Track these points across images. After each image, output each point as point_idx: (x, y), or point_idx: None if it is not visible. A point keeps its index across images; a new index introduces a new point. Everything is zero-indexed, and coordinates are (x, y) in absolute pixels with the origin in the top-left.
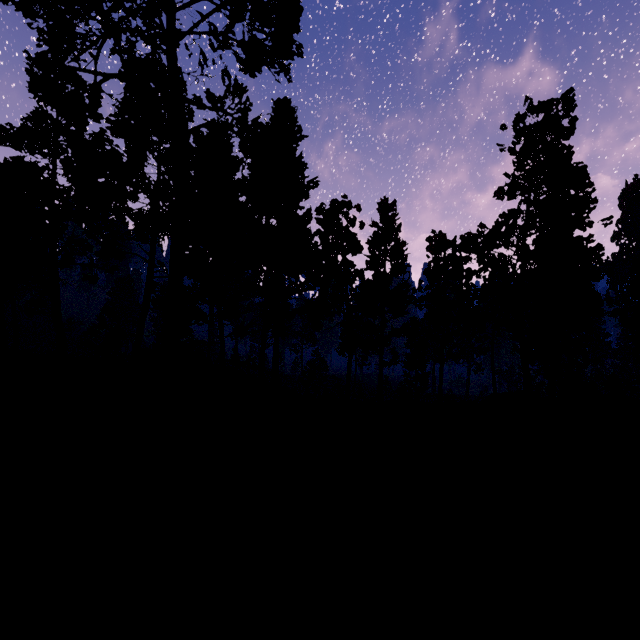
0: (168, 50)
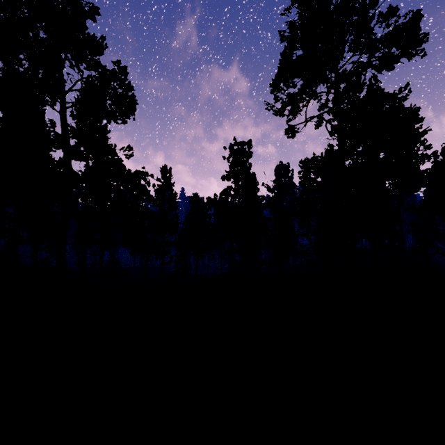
0: (62, 113)
